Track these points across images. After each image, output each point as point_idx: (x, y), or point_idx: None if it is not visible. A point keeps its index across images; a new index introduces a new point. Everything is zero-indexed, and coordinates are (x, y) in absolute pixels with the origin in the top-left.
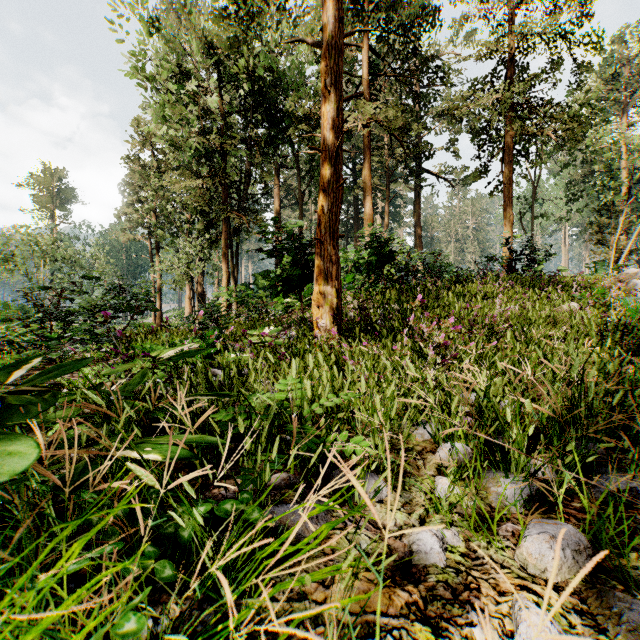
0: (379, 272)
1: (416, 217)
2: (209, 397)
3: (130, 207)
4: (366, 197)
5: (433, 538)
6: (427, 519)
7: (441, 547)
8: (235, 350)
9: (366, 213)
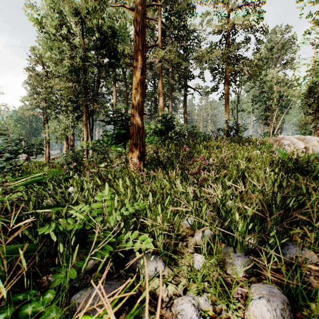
0: (166, 135)
1: (184, 109)
2: (45, 210)
3: (30, 96)
4: (160, 97)
5: (192, 308)
6: (188, 288)
7: (197, 315)
8: (79, 176)
9: (160, 105)
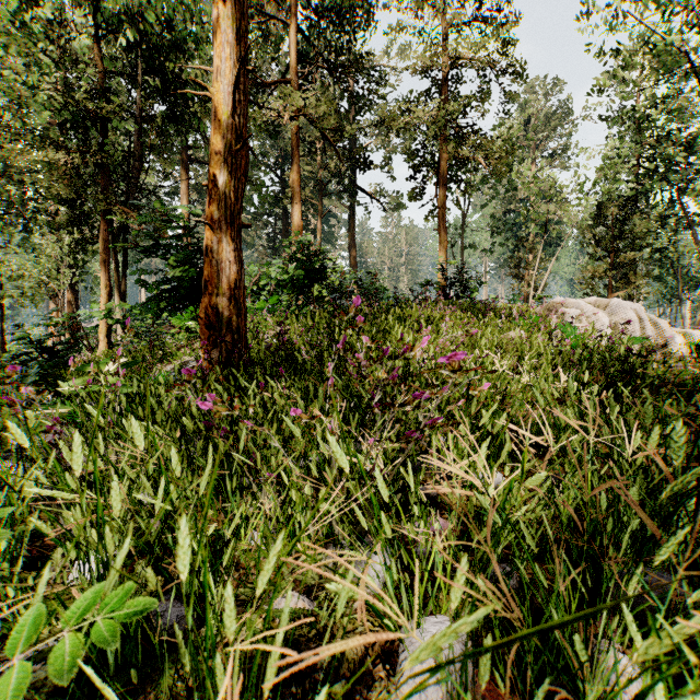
0: (309, 293)
1: (351, 238)
2: None
3: None
4: (294, 205)
5: None
6: None
7: None
8: None
9: (294, 224)
